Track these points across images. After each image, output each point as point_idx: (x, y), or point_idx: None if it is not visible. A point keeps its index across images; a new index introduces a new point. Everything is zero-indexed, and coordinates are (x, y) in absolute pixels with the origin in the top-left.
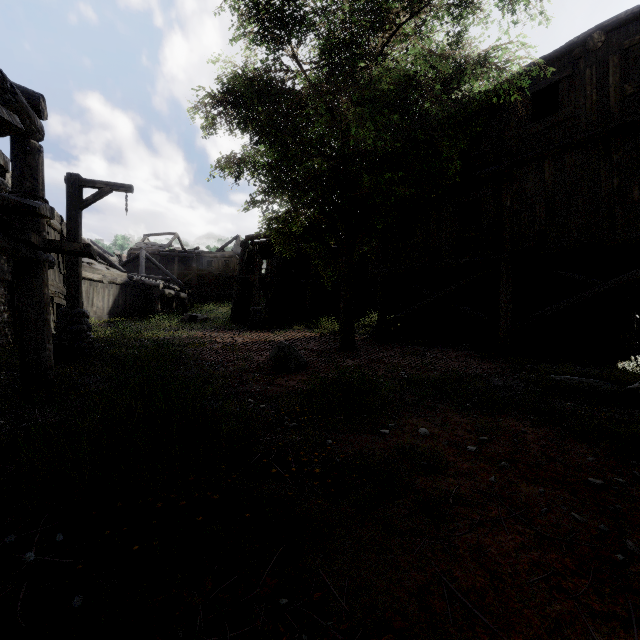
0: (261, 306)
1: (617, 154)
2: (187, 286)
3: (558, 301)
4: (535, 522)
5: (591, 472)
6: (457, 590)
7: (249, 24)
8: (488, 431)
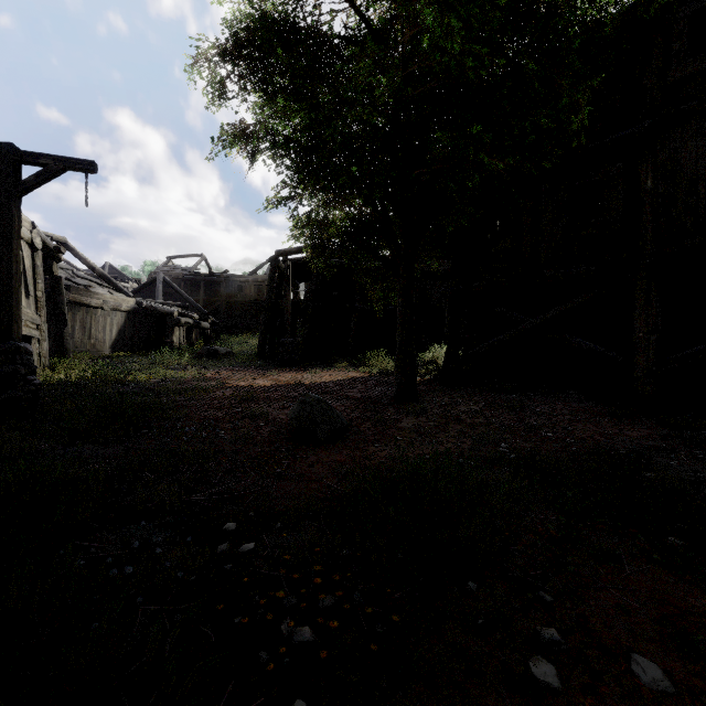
0: (298, 338)
1: None
2: (209, 314)
3: None
4: None
5: None
6: None
7: None
8: None
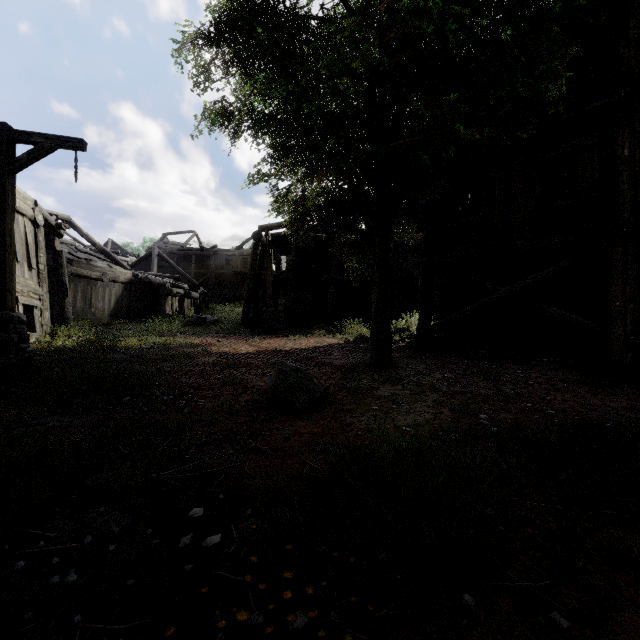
0: (280, 306)
1: None
2: (198, 285)
3: None
4: None
5: None
6: None
7: None
8: None
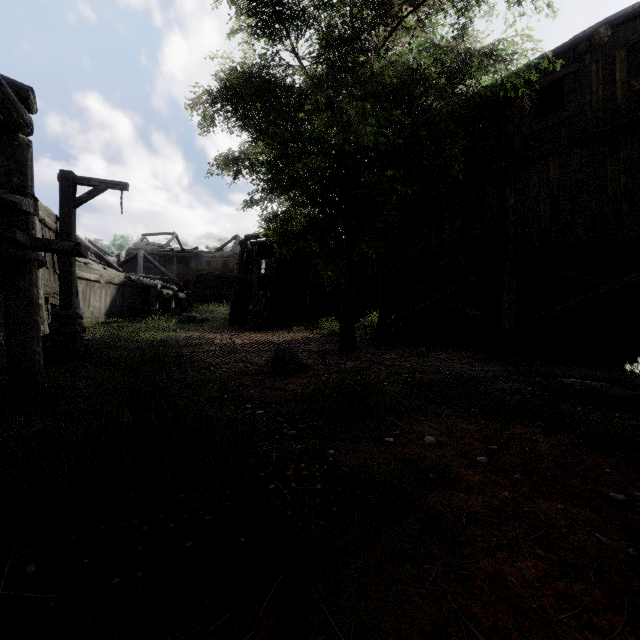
0: (260, 306)
1: (624, 151)
2: (185, 286)
3: (562, 302)
4: (557, 545)
5: (610, 485)
6: (477, 630)
7: (247, 18)
8: (497, 439)
